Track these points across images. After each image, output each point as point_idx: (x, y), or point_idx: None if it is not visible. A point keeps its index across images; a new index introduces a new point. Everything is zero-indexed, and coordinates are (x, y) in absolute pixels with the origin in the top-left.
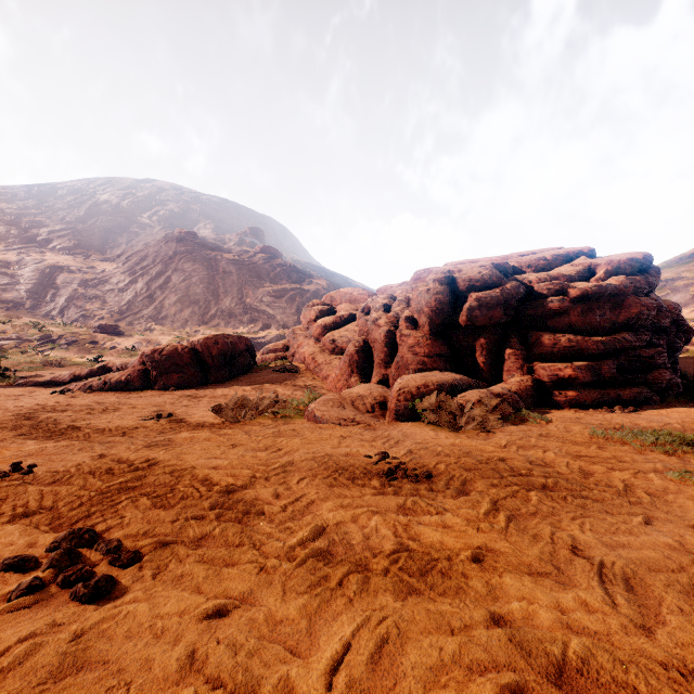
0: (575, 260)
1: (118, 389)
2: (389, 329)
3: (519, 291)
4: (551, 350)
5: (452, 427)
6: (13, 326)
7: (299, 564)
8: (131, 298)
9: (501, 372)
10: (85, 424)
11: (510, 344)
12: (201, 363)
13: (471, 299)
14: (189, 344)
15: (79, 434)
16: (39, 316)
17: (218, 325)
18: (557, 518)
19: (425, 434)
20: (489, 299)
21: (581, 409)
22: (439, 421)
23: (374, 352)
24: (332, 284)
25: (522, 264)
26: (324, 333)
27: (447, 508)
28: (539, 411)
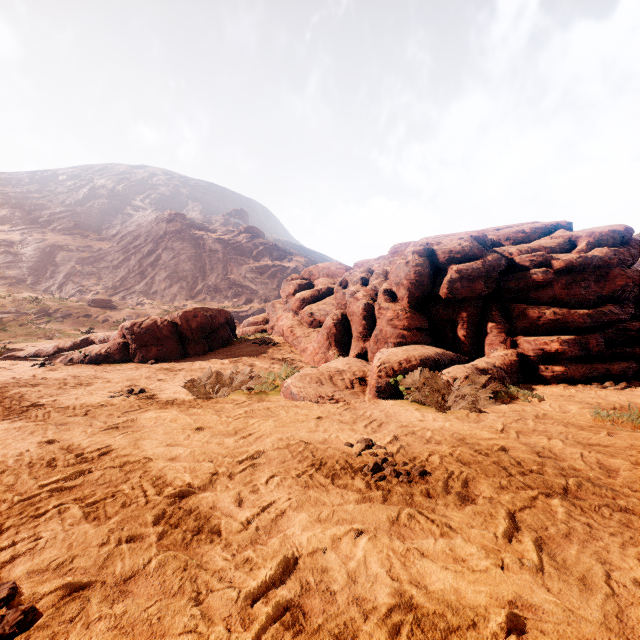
0: (554, 233)
1: (98, 362)
2: (368, 302)
3: (501, 262)
4: (535, 323)
5: (440, 408)
6: (12, 301)
7: (256, 638)
8: (124, 275)
9: (482, 346)
10: (50, 401)
11: (492, 317)
12: (180, 336)
13: (451, 271)
14: (168, 317)
15: (39, 413)
16: (39, 291)
17: (204, 300)
18: (602, 545)
19: (410, 414)
20: (470, 271)
21: (569, 385)
22: (426, 400)
23: (352, 326)
24: (311, 261)
25: (500, 236)
26: (303, 306)
27: (453, 526)
28: (526, 387)
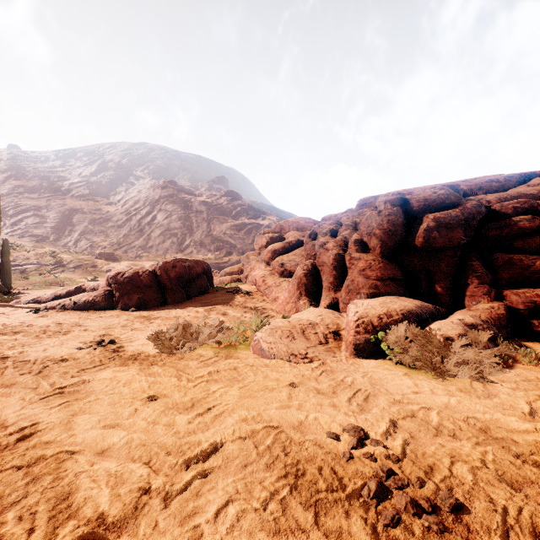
0: (530, 181)
1: (86, 309)
2: (338, 252)
3: (481, 210)
4: (523, 274)
5: (439, 377)
6: (35, 254)
7: None
8: (127, 232)
9: (461, 297)
10: (17, 353)
11: (472, 267)
12: (160, 285)
13: (427, 220)
14: (150, 267)
15: None
16: (59, 246)
17: (191, 253)
18: None
19: (400, 382)
20: (448, 219)
21: None
22: (419, 366)
23: (322, 276)
24: (281, 219)
25: (471, 186)
26: (274, 257)
27: None
28: (519, 344)
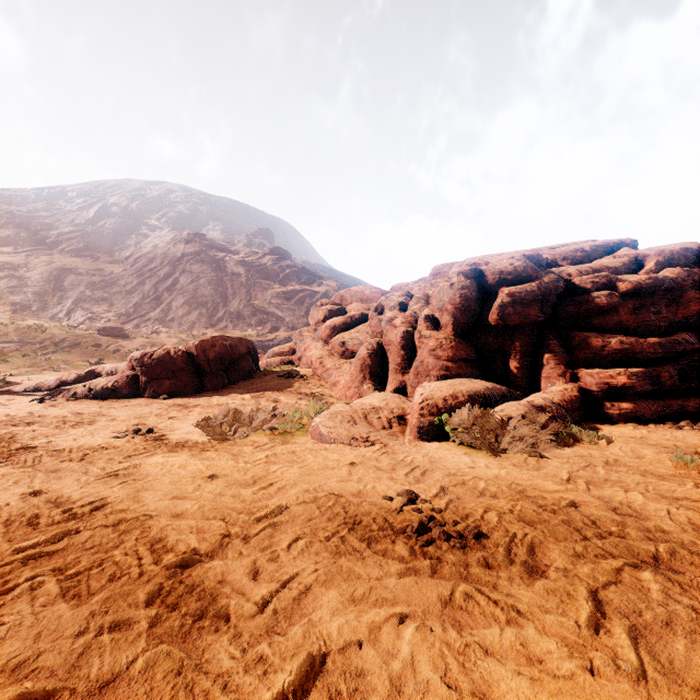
0: (617, 252)
1: (104, 397)
2: (407, 329)
3: (559, 284)
4: (599, 354)
5: (494, 453)
6: (15, 329)
7: None
8: (139, 300)
9: (538, 379)
10: (44, 442)
11: (548, 346)
12: (196, 368)
13: (502, 295)
14: (183, 346)
15: (29, 457)
16: (46, 318)
17: (226, 328)
18: None
19: (458, 460)
20: (524, 295)
21: (639, 424)
22: (476, 444)
23: (389, 356)
24: (342, 286)
25: (556, 256)
26: (333, 335)
27: (522, 609)
28: (589, 427)
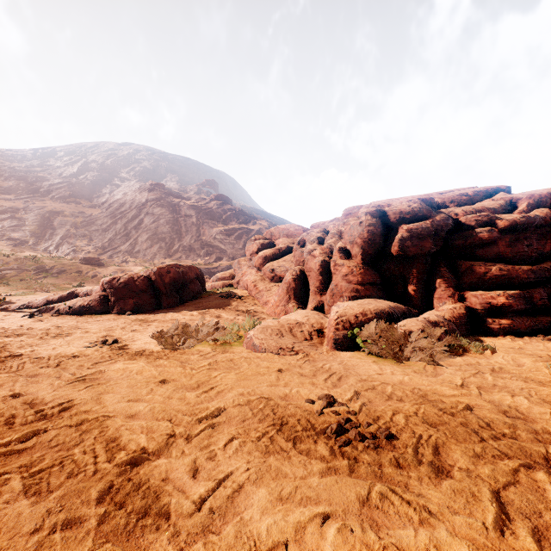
0: (495, 196)
1: (81, 313)
2: (324, 259)
3: (449, 222)
4: (482, 279)
5: (398, 362)
6: (15, 259)
7: None
8: (112, 236)
9: (431, 299)
10: (28, 351)
11: (440, 273)
12: (154, 290)
13: (402, 231)
14: (144, 273)
15: (14, 364)
16: (39, 250)
17: (180, 258)
18: None
19: (368, 367)
20: (420, 230)
21: (516, 336)
22: (383, 354)
23: (310, 281)
24: (272, 225)
25: (445, 199)
26: (265, 263)
27: (433, 510)
28: (475, 339)
